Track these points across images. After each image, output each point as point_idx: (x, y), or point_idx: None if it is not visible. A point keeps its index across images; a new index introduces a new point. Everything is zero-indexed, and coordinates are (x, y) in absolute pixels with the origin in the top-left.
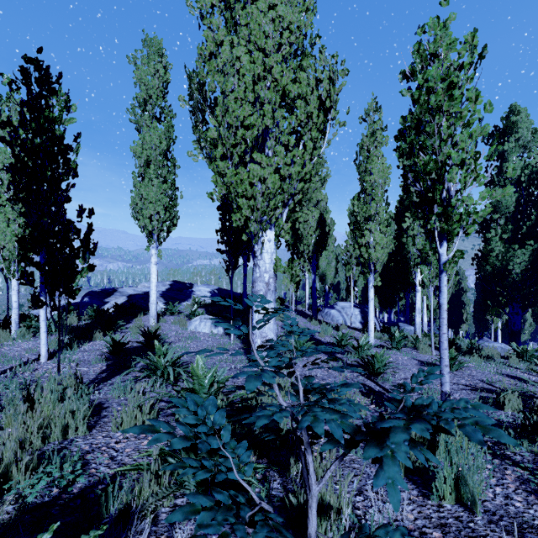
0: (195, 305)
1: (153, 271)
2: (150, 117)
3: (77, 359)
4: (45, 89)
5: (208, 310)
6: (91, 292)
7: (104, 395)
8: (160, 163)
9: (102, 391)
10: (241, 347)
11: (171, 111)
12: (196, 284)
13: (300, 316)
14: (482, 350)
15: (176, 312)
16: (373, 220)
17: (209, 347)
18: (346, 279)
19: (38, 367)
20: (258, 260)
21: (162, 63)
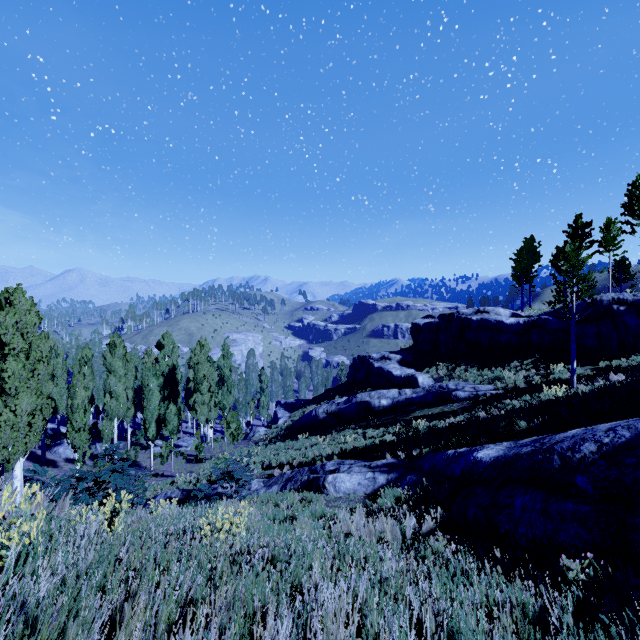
0: None
1: None
2: None
3: None
4: None
5: None
6: None
7: None
8: None
9: None
10: None
11: None
12: None
13: (31, 462)
14: (136, 460)
15: None
16: None
17: None
18: None
19: None
20: (16, 472)
21: None
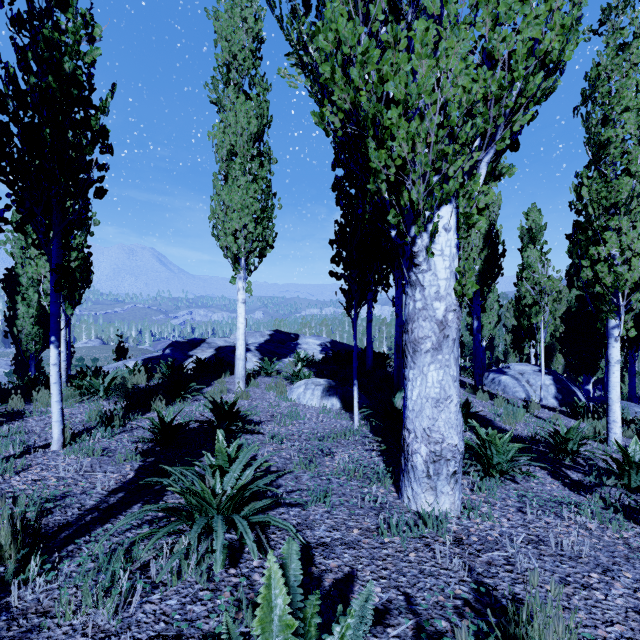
0: (299, 363)
1: (240, 312)
2: (234, 89)
3: (106, 448)
4: (54, 1)
5: (318, 371)
6: (174, 343)
7: (57, 589)
8: (249, 153)
9: (69, 566)
10: (373, 440)
11: (265, 83)
12: (302, 335)
13: None
14: None
15: (274, 372)
16: (626, 210)
17: (318, 436)
18: (512, 331)
19: (33, 463)
20: (420, 271)
21: (252, 10)
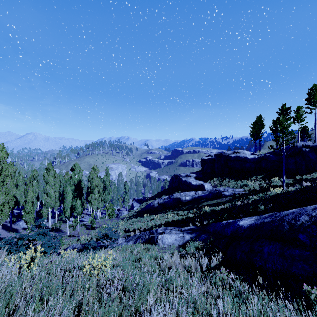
0: None
1: None
2: None
3: None
4: None
5: None
6: None
7: None
8: None
9: None
10: None
11: None
12: None
13: (5, 230)
14: (60, 228)
15: None
16: None
17: None
18: None
19: None
20: None
21: None
